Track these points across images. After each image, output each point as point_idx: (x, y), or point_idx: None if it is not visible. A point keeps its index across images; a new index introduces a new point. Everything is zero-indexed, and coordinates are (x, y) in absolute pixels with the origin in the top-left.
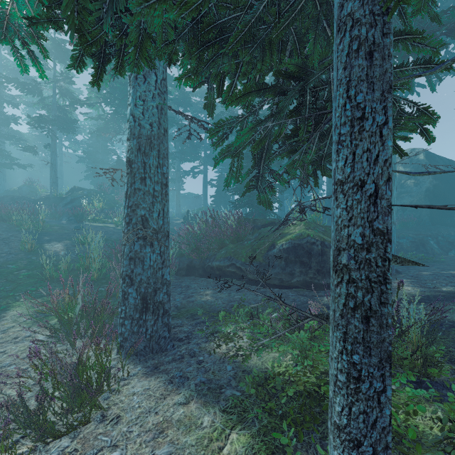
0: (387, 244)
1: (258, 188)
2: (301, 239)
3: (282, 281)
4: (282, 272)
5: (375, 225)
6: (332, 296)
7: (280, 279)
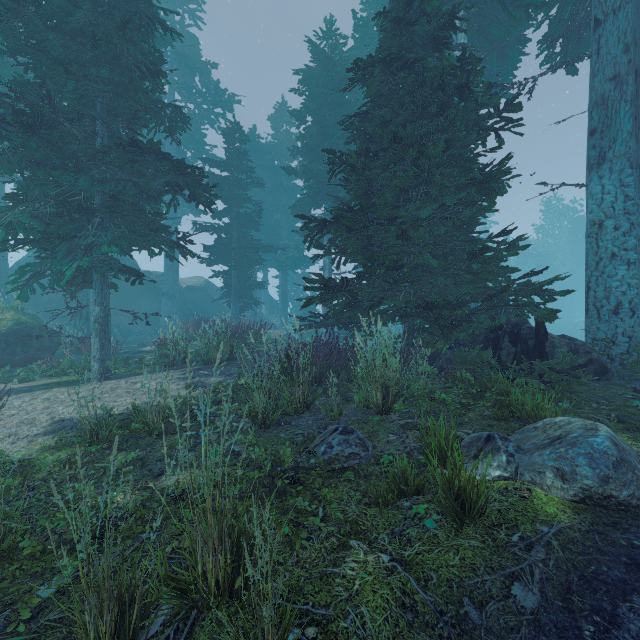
0: (109, 317)
1: (23, 289)
2: (20, 325)
3: (5, 360)
4: (4, 353)
5: (107, 313)
6: (96, 330)
7: (2, 358)
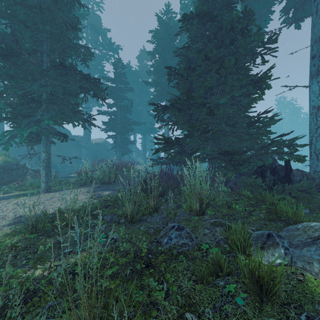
0: (50, 159)
1: (5, 144)
2: (6, 163)
3: None
4: None
5: (49, 157)
6: (43, 166)
7: None
